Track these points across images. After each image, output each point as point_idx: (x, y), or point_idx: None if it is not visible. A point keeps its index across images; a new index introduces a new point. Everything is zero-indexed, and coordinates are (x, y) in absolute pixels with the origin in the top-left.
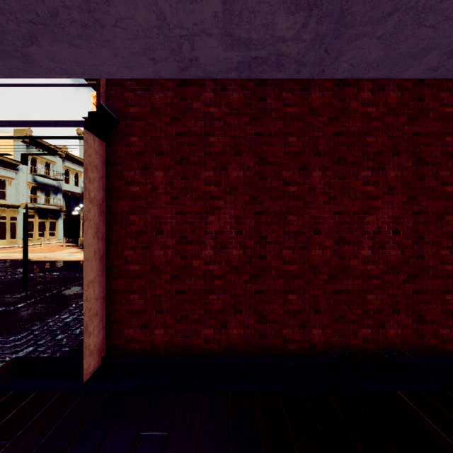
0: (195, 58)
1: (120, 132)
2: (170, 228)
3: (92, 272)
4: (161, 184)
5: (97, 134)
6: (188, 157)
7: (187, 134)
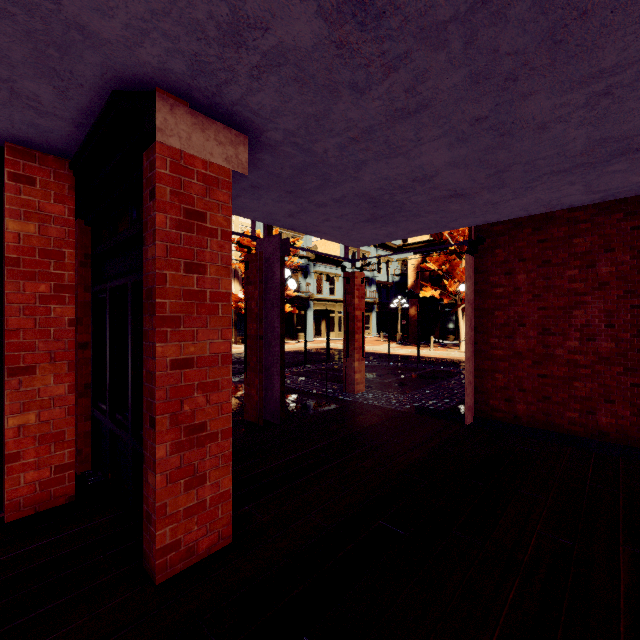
0: (560, 203)
1: (486, 247)
2: (532, 322)
3: (468, 352)
4: (523, 285)
5: (470, 253)
6: (550, 260)
7: (550, 240)
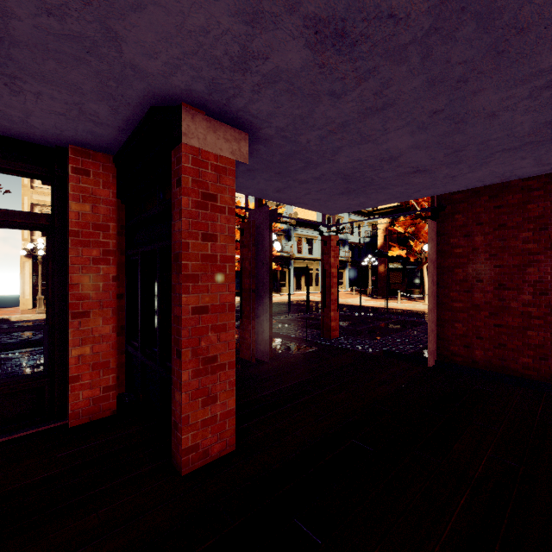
0: (513, 175)
1: (447, 213)
2: (488, 278)
3: (430, 304)
4: (480, 246)
5: (432, 218)
6: (506, 223)
7: (505, 206)
